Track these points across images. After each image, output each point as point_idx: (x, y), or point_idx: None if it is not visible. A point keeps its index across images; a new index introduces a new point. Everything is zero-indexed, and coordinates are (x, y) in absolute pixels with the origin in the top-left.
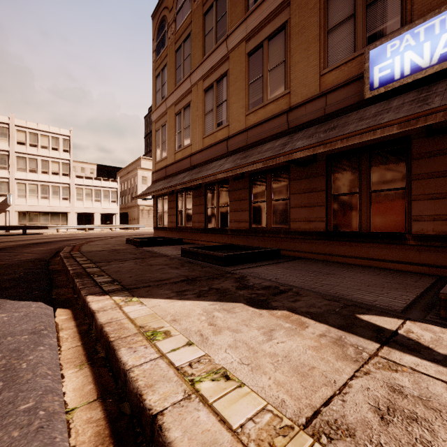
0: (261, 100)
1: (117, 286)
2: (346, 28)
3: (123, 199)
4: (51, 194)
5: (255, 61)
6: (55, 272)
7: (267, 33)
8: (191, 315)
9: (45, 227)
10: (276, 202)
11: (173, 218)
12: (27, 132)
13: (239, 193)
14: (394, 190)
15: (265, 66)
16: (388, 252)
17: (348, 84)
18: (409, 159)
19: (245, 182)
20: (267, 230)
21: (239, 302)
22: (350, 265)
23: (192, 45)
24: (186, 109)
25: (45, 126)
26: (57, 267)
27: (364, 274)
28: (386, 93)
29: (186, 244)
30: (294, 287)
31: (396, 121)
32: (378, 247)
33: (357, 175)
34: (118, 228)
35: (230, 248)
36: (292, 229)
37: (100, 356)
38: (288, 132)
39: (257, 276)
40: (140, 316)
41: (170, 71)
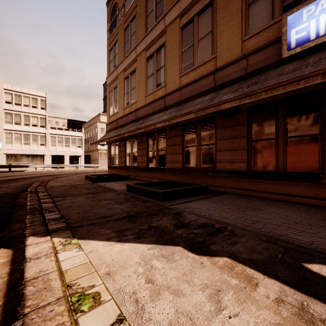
0: (192, 64)
1: (63, 223)
2: (265, 0)
3: (87, 145)
4: (31, 141)
5: (187, 33)
6: (18, 206)
7: (197, 9)
8: (128, 265)
9: (26, 166)
10: (205, 147)
11: (122, 159)
12: (13, 94)
13: (174, 139)
14: (308, 136)
15: (196, 36)
16: (303, 189)
17: (267, 47)
18: (322, 109)
19: (179, 131)
20: (197, 169)
21: (177, 245)
22: (269, 200)
23: (137, 23)
24: (133, 74)
25: (27, 90)
26: (22, 201)
27: (285, 210)
28: (302, 52)
29: (132, 179)
30: (228, 225)
31: (320, 71)
32: (294, 185)
33: (275, 124)
34: (82, 167)
35: (167, 184)
36: (218, 169)
37: (17, 325)
38: (214, 89)
39: (192, 211)
40: (73, 266)
41: (120, 45)
